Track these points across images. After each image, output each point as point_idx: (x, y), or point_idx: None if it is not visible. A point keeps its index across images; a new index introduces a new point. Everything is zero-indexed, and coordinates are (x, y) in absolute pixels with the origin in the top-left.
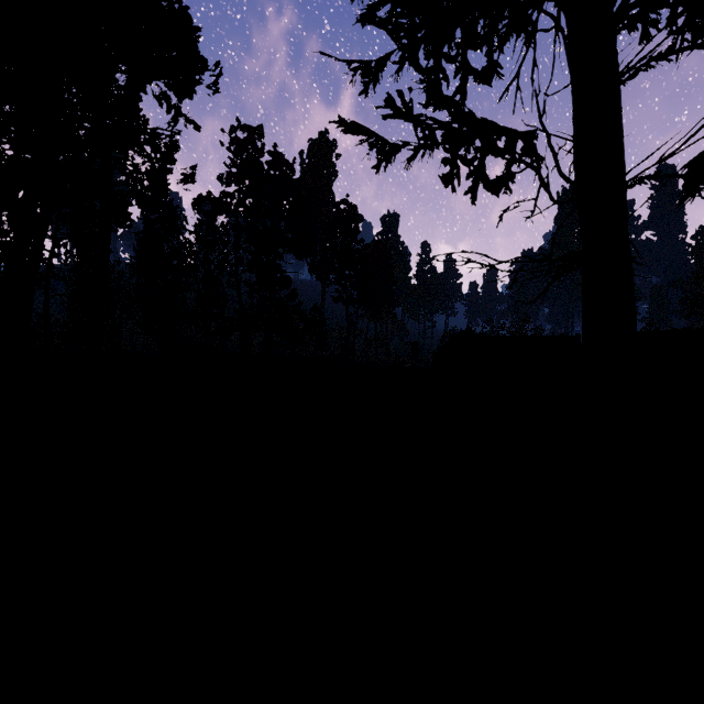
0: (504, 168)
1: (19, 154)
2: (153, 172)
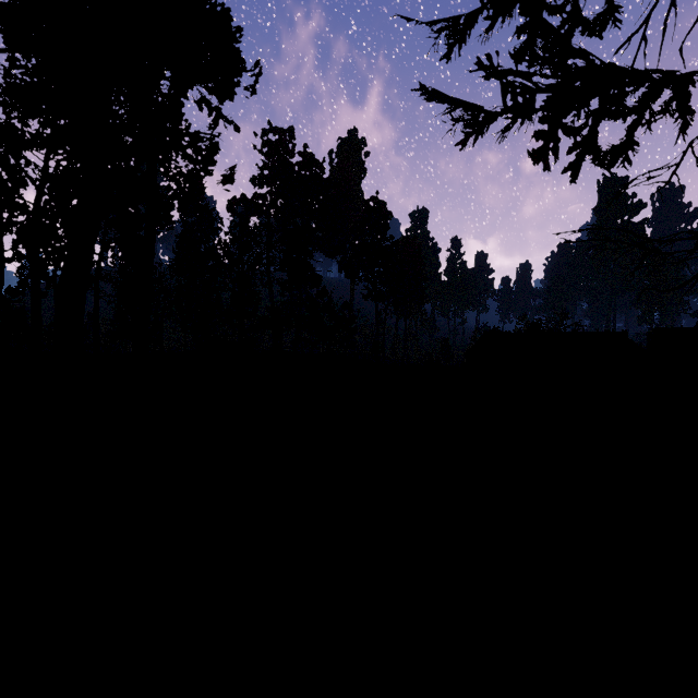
0: (627, 132)
1: (72, 165)
2: (195, 174)
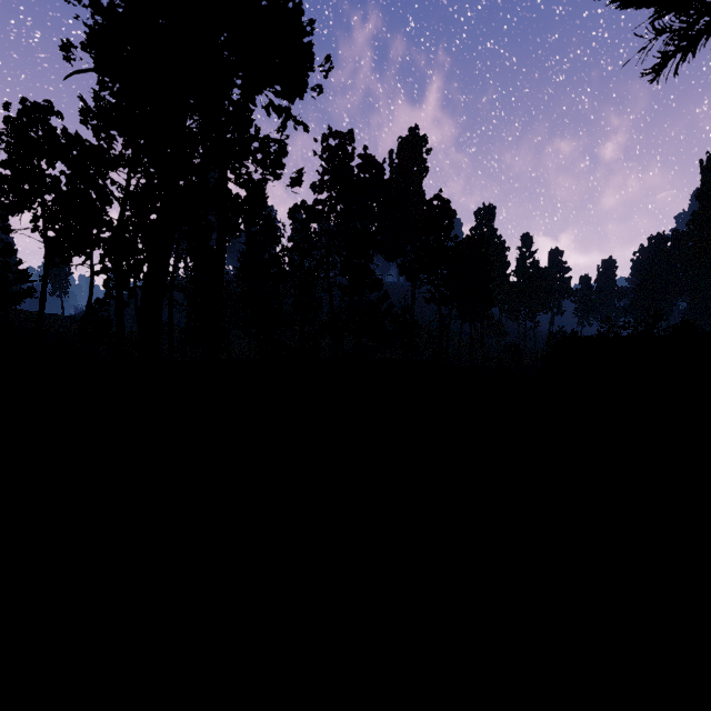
0: None
1: (150, 182)
2: (264, 179)
